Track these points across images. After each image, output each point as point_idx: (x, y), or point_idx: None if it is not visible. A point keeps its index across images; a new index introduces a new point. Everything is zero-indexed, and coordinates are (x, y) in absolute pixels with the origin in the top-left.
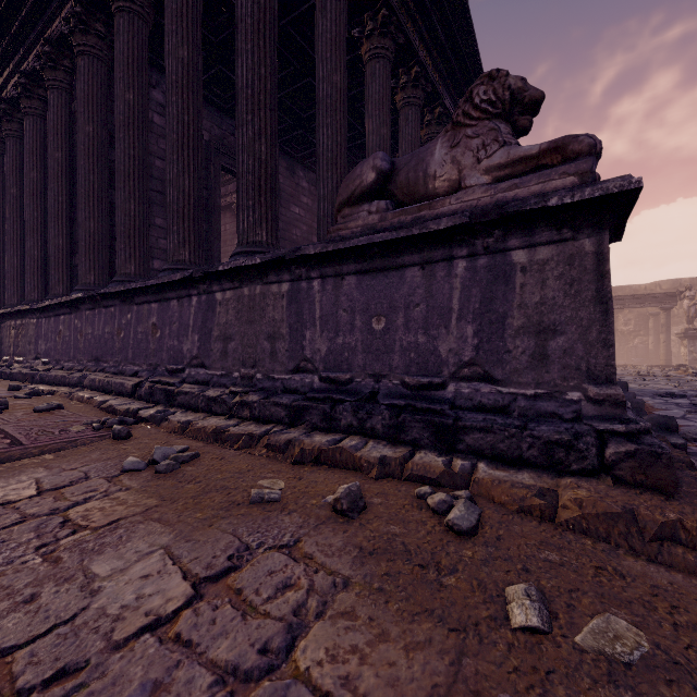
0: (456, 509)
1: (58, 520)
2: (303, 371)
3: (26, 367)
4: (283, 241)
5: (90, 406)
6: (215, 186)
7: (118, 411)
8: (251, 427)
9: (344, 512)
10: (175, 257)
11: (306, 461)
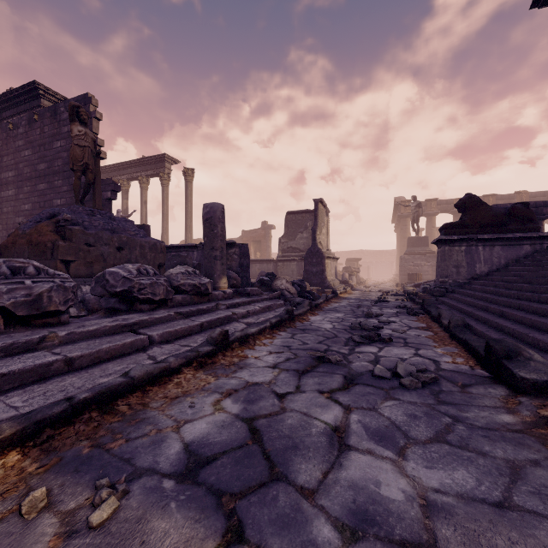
0: None
1: None
2: None
3: None
4: None
5: None
6: None
7: None
8: None
9: None
10: None
11: None
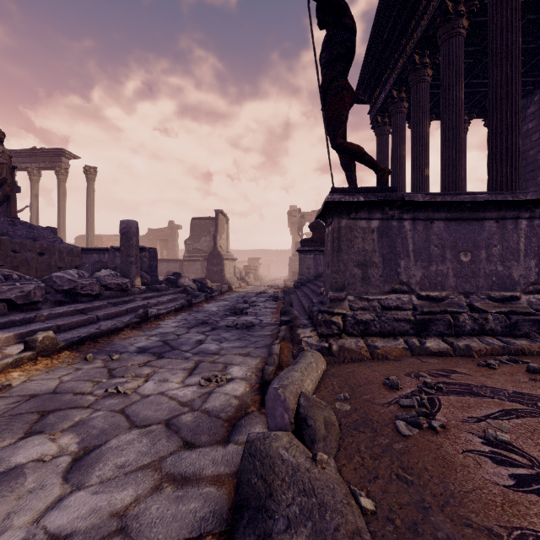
0: None
1: None
2: None
3: None
4: None
5: None
6: None
7: None
8: None
9: None
10: None
11: None
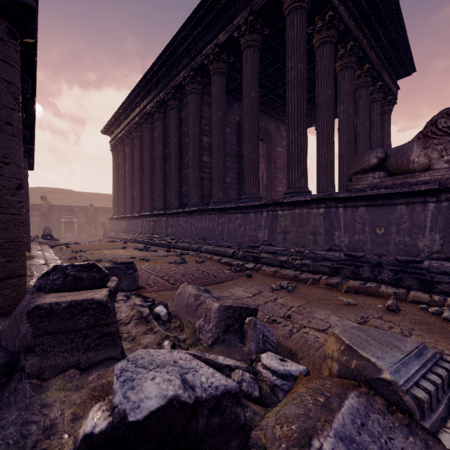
0: (446, 313)
1: (278, 303)
2: (333, 251)
3: (161, 240)
4: (273, 168)
5: (214, 261)
6: (241, 144)
7: (232, 264)
8: (310, 275)
9: (393, 310)
10: (249, 192)
11: (351, 291)
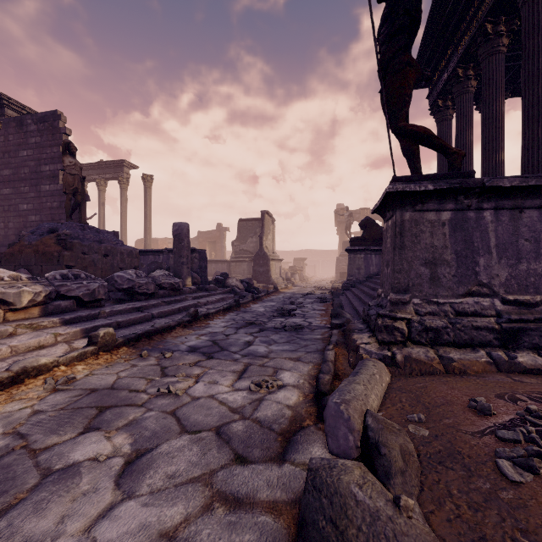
0: None
1: None
2: None
3: None
4: None
5: None
6: None
7: None
8: None
9: None
10: None
11: None
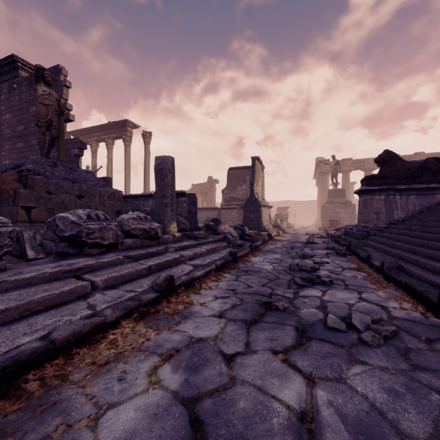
0: None
1: None
2: None
3: None
4: None
5: None
6: None
7: None
8: None
9: None
10: None
11: None
